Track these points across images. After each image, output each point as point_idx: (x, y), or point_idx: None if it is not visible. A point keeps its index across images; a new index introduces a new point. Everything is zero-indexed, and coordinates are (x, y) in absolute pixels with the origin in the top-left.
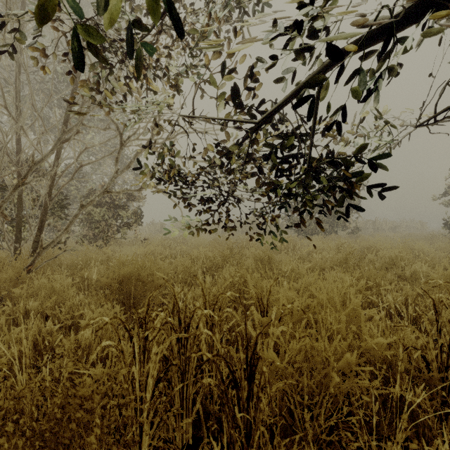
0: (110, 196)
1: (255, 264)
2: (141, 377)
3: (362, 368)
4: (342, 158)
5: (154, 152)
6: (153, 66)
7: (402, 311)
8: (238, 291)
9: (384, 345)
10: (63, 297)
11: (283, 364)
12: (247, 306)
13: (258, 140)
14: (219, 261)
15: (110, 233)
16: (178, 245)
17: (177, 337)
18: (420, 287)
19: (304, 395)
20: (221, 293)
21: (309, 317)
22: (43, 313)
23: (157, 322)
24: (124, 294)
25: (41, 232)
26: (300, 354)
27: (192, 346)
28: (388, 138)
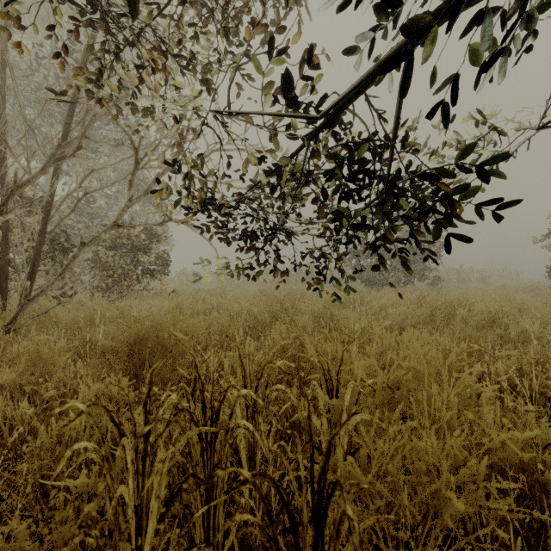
0: (128, 237)
1: (313, 322)
2: (137, 502)
3: (496, 485)
4: (438, 172)
5: (179, 171)
6: (178, 55)
7: (516, 384)
8: (291, 358)
9: (519, 443)
10: (53, 366)
11: (368, 478)
12: (304, 378)
13: (319, 153)
14: (266, 319)
15: (127, 283)
16: (214, 298)
17: (198, 432)
18: (537, 352)
19: (401, 526)
20: (269, 362)
21: (399, 398)
22: (25, 389)
23: (166, 410)
24: (137, 363)
25: (33, 280)
26: (395, 460)
27: (222, 445)
28: (498, 148)
